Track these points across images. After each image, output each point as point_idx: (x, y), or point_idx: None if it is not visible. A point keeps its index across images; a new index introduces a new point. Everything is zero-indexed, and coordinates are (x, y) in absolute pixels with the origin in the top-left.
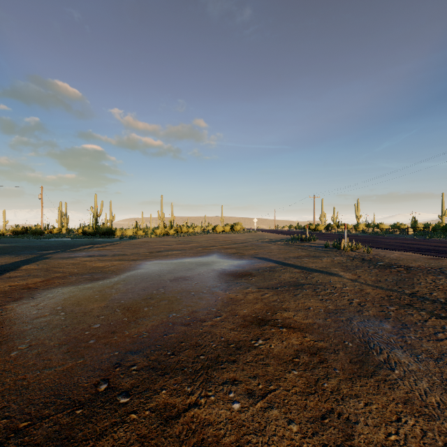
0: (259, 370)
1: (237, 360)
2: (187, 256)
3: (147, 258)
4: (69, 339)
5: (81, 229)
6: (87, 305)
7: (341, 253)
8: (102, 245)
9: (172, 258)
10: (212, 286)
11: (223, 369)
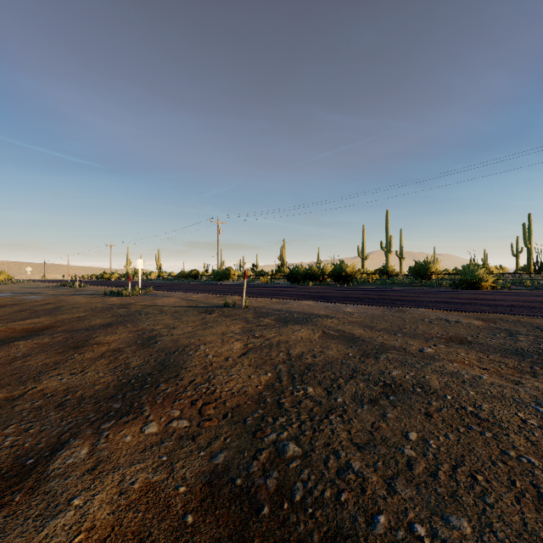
0: None
1: None
2: None
3: None
4: None
5: None
6: None
7: (70, 288)
8: None
9: None
10: None
11: None
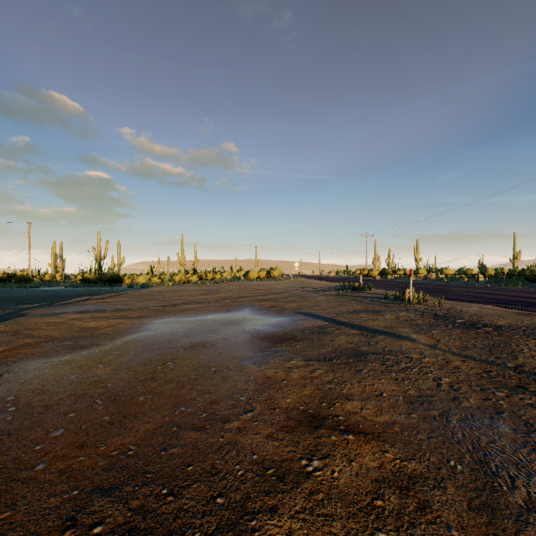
0: (318, 532)
1: (280, 506)
2: (211, 311)
3: (158, 314)
4: (4, 461)
5: (80, 275)
6: (55, 392)
7: (407, 306)
8: (103, 296)
9: (191, 315)
10: (242, 356)
11: (254, 531)
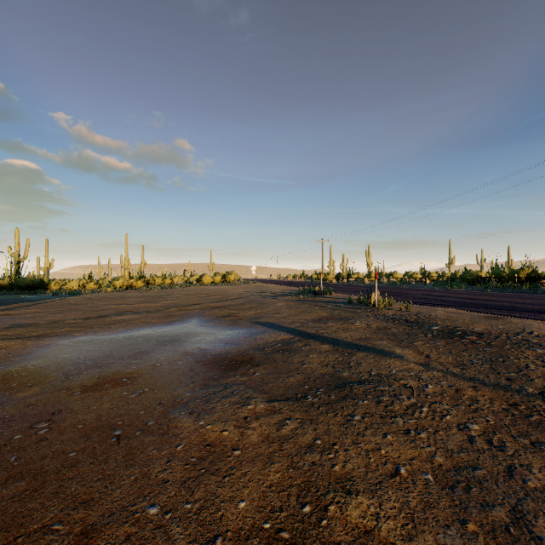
0: None
1: None
2: (147, 324)
3: (72, 330)
4: None
5: None
6: None
7: (374, 311)
8: (8, 307)
9: (118, 330)
10: (173, 399)
11: None
